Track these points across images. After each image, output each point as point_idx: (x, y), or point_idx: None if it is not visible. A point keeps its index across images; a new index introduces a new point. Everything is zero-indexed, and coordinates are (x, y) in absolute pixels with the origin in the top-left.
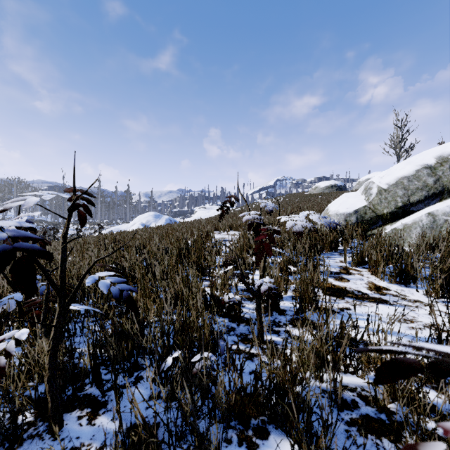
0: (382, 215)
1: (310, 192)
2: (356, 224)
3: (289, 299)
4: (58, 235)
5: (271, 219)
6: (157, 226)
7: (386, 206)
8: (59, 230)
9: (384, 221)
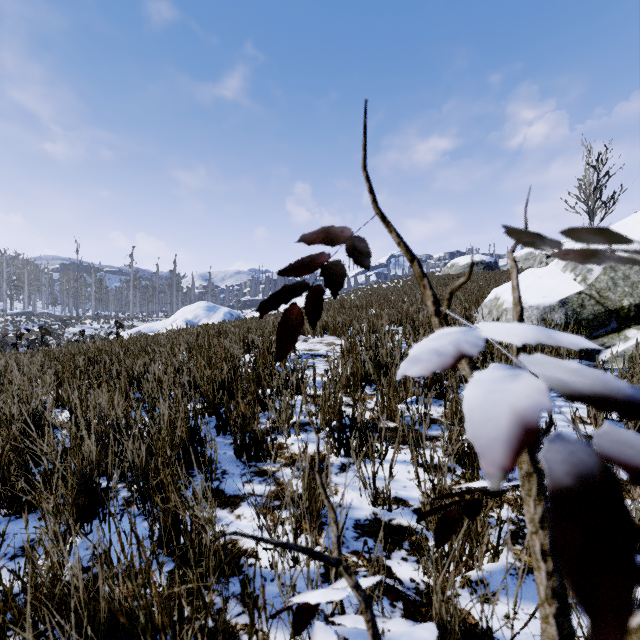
0: (619, 310)
1: (444, 272)
2: (565, 327)
3: (512, 586)
4: (67, 337)
5: (394, 314)
6: (200, 326)
7: (628, 292)
8: (70, 328)
9: (623, 321)
